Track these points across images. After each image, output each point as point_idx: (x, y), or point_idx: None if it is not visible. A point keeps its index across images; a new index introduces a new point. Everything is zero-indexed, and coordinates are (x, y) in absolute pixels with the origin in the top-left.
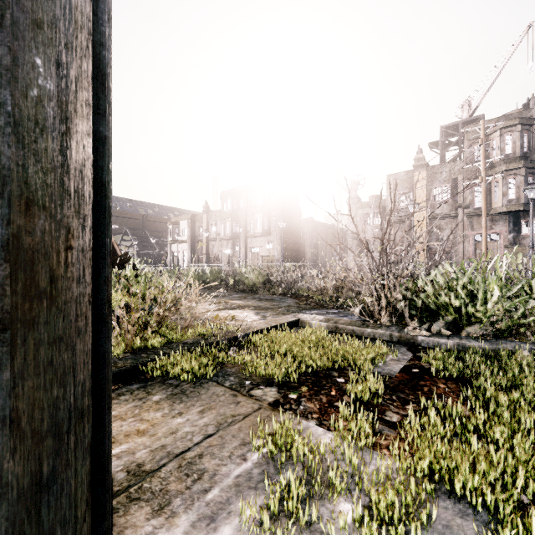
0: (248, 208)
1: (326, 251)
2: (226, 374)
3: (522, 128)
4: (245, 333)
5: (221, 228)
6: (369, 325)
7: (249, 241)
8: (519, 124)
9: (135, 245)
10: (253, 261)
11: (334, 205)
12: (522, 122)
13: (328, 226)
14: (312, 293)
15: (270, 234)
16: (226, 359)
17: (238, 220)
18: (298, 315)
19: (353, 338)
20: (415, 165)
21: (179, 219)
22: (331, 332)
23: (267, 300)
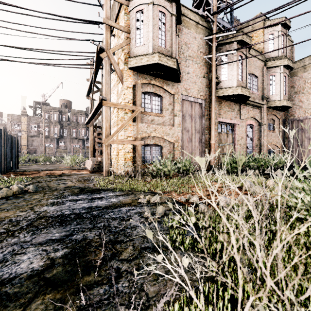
0: None
1: None
2: None
3: (59, 113)
4: None
5: None
6: None
7: None
8: (58, 112)
9: None
10: None
11: None
12: (59, 111)
13: None
14: None
15: None
16: None
17: None
18: None
19: None
20: (22, 113)
21: None
22: None
23: None
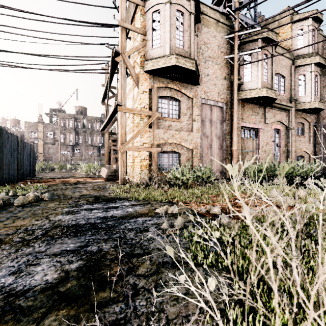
0: None
1: None
2: None
3: (75, 120)
4: None
5: None
6: None
7: None
8: (74, 119)
9: None
10: None
11: None
12: (75, 118)
13: None
14: None
15: None
16: None
17: None
18: None
19: None
20: (39, 121)
21: None
22: None
23: None
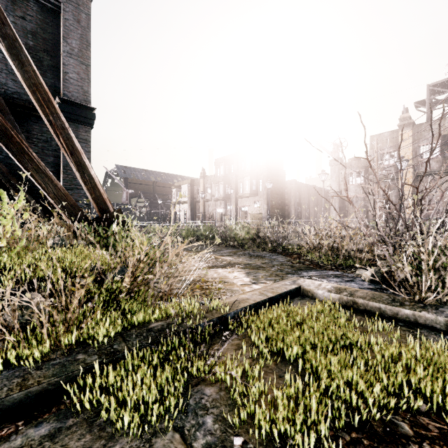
0: (238, 172)
1: (308, 209)
2: (200, 406)
3: None
4: (234, 311)
5: (215, 190)
6: (405, 303)
7: (239, 201)
8: None
9: (146, 205)
10: (243, 218)
11: (341, 149)
12: None
13: (310, 186)
14: (303, 250)
15: (257, 194)
16: (202, 371)
17: (230, 183)
18: (298, 281)
19: (390, 327)
20: (401, 124)
21: (181, 184)
22: (346, 307)
23: (257, 257)
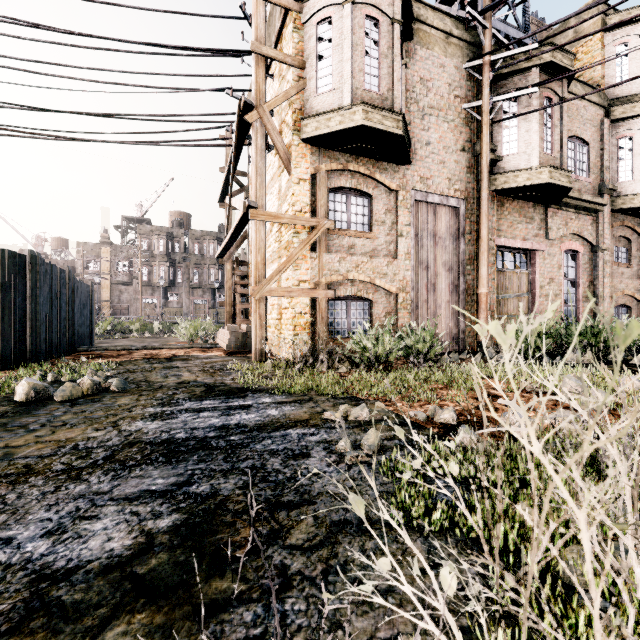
0: None
1: None
2: None
3: (169, 238)
4: None
5: None
6: None
7: None
8: (167, 236)
9: None
10: None
11: None
12: (168, 235)
13: None
14: None
15: None
16: None
17: None
18: None
19: None
20: (102, 241)
21: None
22: None
23: None
